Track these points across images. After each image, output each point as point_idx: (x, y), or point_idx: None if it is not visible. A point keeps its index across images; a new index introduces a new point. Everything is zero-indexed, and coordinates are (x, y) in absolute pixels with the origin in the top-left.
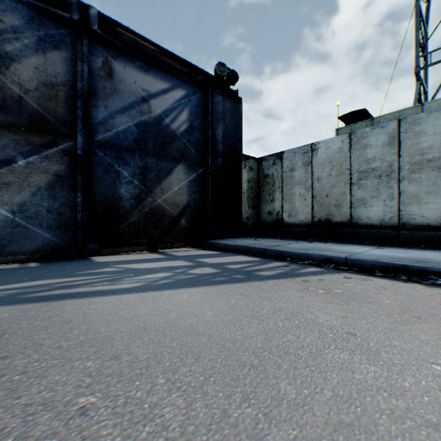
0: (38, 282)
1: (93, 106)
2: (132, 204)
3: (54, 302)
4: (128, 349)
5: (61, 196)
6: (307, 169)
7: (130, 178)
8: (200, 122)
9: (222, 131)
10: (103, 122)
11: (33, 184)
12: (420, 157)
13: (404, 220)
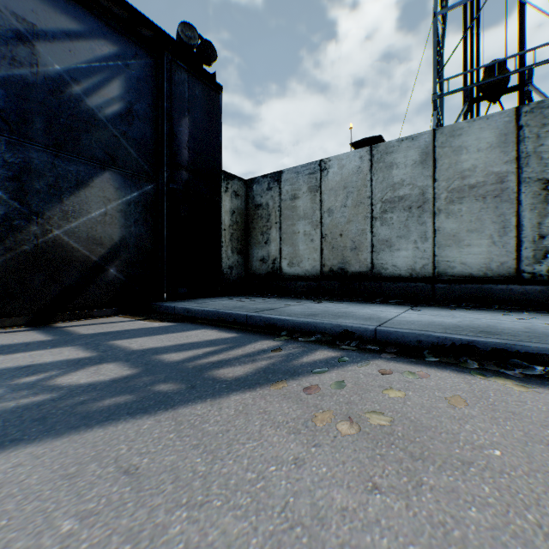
0: None
1: None
2: None
3: None
4: None
5: None
6: (315, 197)
7: None
8: (147, 107)
9: (188, 130)
10: None
11: None
12: (461, 182)
13: (441, 268)
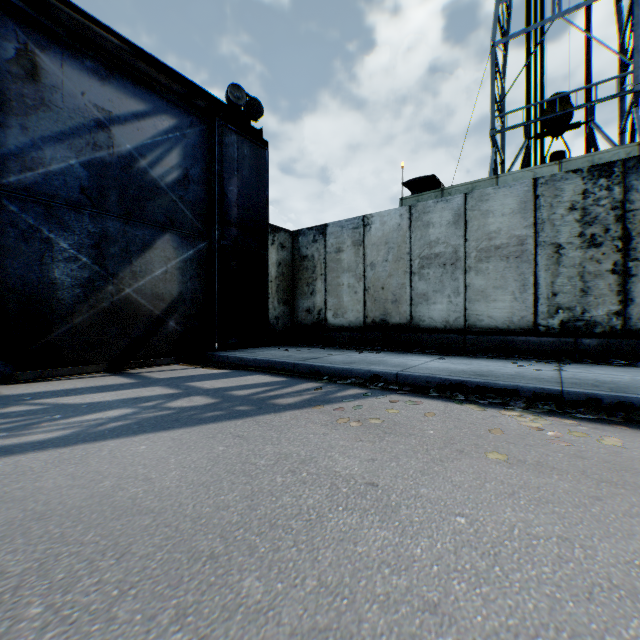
0: None
1: None
2: (78, 295)
3: None
4: None
5: None
6: (358, 251)
7: (74, 253)
8: (201, 170)
9: (237, 188)
10: (19, 155)
11: None
12: (488, 243)
13: (472, 321)
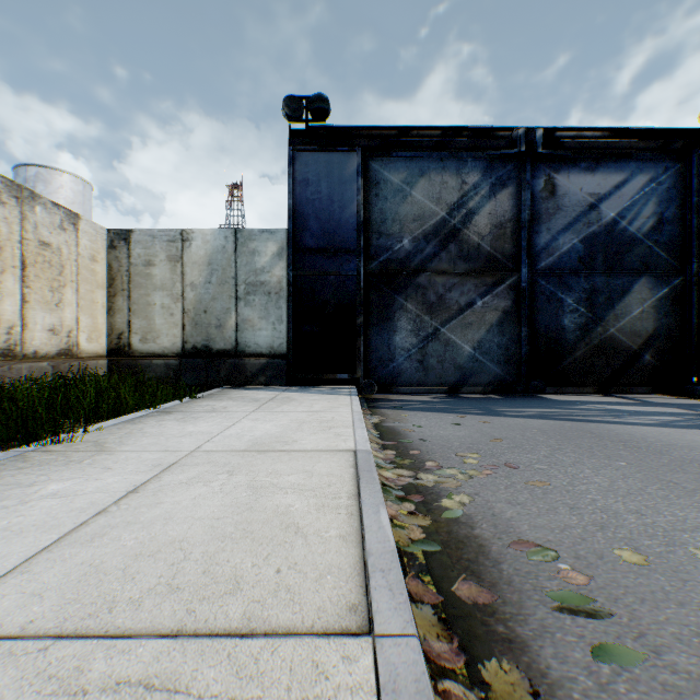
0: (537, 409)
1: (534, 233)
2: (576, 336)
3: (587, 423)
4: None
5: (507, 332)
6: None
7: (574, 306)
8: (674, 209)
9: None
10: (545, 248)
11: (486, 322)
12: None
13: None
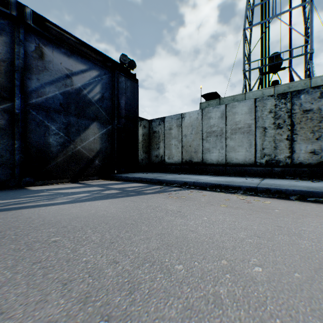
0: None
1: (28, 78)
2: (59, 149)
3: (14, 211)
4: (70, 224)
5: (2, 143)
6: (179, 129)
7: (57, 131)
8: (109, 94)
9: (124, 101)
10: (36, 90)
11: None
12: (236, 126)
13: (228, 161)
